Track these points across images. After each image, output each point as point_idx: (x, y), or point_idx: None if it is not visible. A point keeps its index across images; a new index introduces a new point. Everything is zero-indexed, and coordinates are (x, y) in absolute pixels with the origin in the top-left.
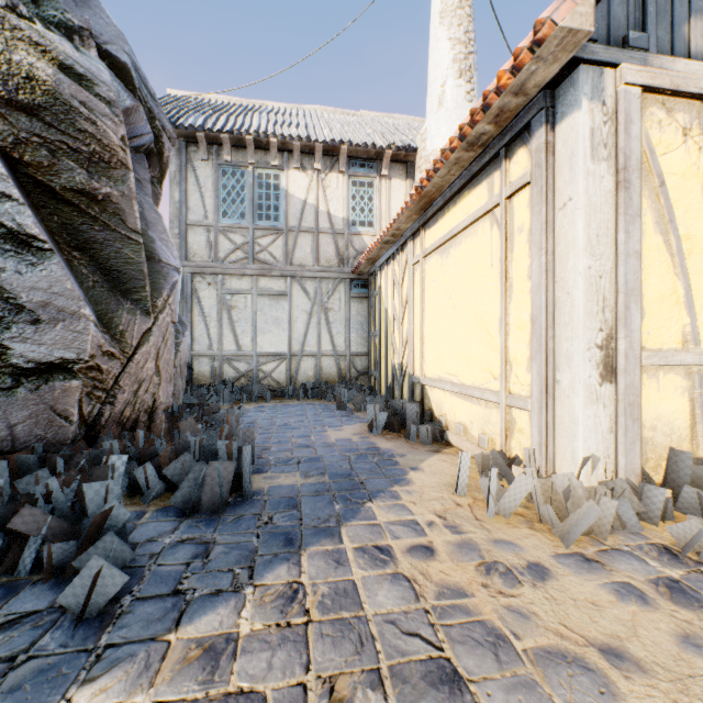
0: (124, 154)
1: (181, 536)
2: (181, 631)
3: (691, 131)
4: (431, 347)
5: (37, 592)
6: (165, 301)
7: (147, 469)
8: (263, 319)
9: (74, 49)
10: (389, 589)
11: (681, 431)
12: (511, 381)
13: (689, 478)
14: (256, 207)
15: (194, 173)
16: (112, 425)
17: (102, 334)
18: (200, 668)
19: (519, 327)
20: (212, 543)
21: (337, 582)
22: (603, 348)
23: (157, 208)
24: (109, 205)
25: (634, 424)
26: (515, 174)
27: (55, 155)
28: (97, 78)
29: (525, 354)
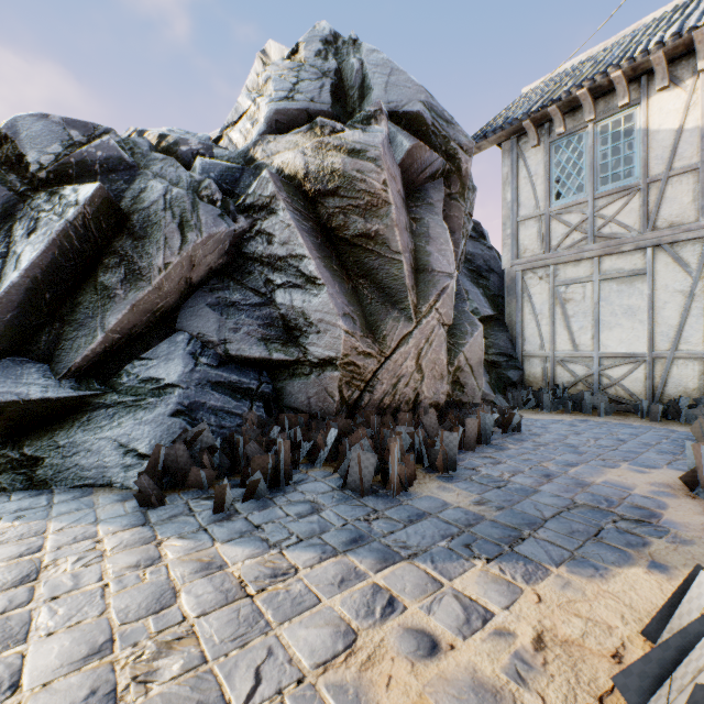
0: (385, 194)
1: (316, 498)
2: (223, 545)
3: None
4: None
5: (238, 491)
6: (430, 306)
7: (346, 444)
8: (607, 310)
9: (361, 134)
10: (321, 634)
11: None
12: None
13: None
14: (597, 171)
15: (524, 165)
16: (372, 409)
17: (364, 338)
18: (194, 567)
19: None
20: (318, 512)
21: (310, 592)
22: None
23: (461, 220)
24: (378, 239)
25: None
26: None
27: (347, 216)
28: (369, 146)
29: None
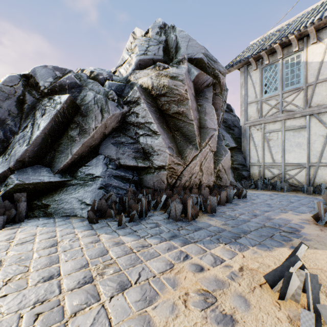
0: (186, 95)
1: (157, 222)
2: (123, 236)
3: None
4: None
5: (126, 219)
6: (206, 143)
7: (170, 201)
8: (288, 144)
9: (176, 69)
10: (161, 264)
11: None
12: None
13: None
14: (283, 81)
15: (250, 78)
16: (180, 187)
17: (177, 157)
18: (113, 243)
19: None
20: (158, 226)
21: (156, 252)
22: None
23: (220, 104)
24: (183, 114)
25: None
26: None
27: (170, 105)
28: (179, 74)
29: None
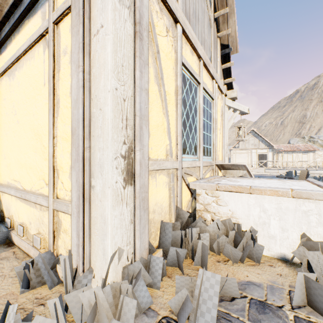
0: None
1: None
2: None
3: (169, 32)
4: (2, 157)
5: None
6: None
7: None
8: None
9: None
10: None
11: (166, 208)
12: (58, 187)
13: (171, 239)
14: None
15: None
16: None
17: None
18: None
19: (64, 139)
20: None
21: None
22: (126, 158)
23: None
24: None
25: (145, 213)
26: (61, 2)
27: None
28: None
29: (69, 162)
